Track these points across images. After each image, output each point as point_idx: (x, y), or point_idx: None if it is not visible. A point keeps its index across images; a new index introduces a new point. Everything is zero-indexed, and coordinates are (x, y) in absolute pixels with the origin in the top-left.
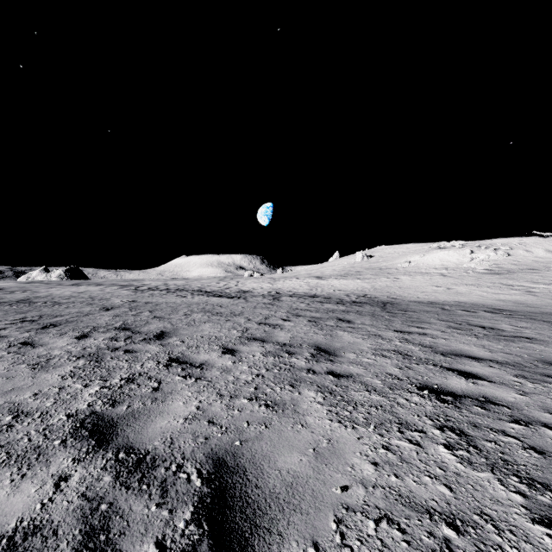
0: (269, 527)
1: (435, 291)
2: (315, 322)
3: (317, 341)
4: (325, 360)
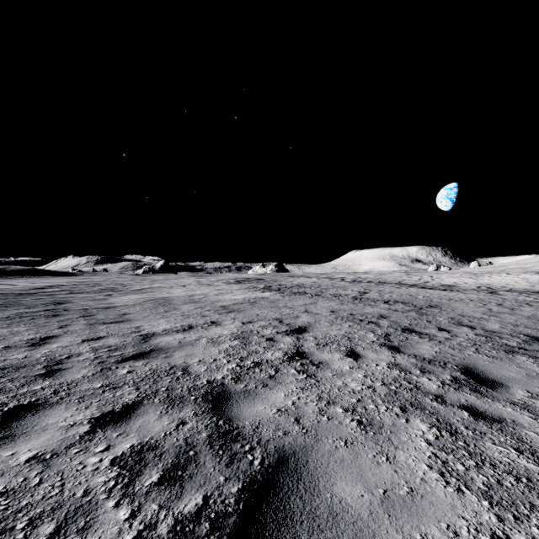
0: None
1: None
2: None
3: None
4: None
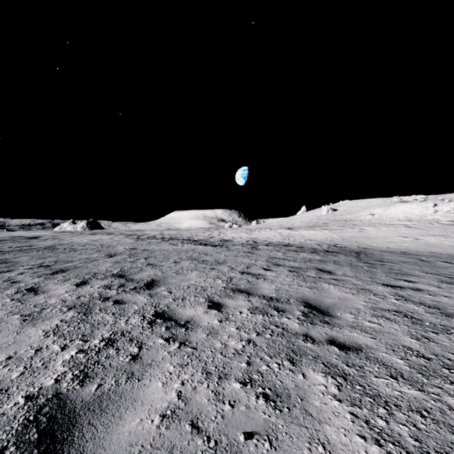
0: None
1: (403, 242)
2: (296, 272)
3: (305, 296)
4: (321, 323)
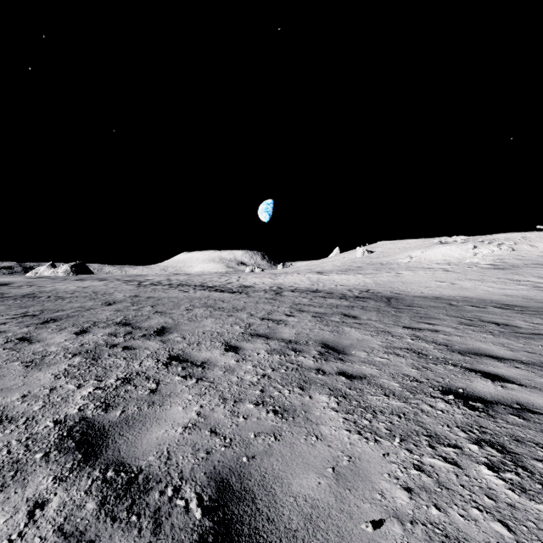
0: None
1: (438, 287)
2: (319, 317)
3: (324, 338)
4: (335, 359)
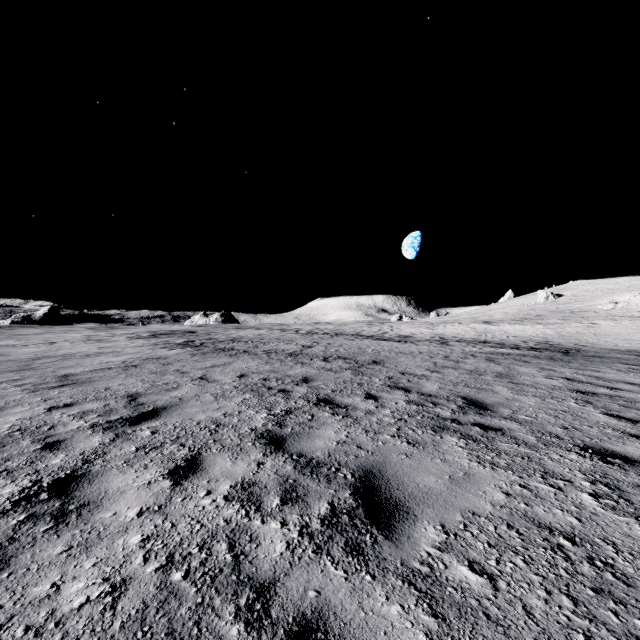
0: (492, 406)
1: None
2: (492, 360)
3: (498, 370)
4: (506, 378)
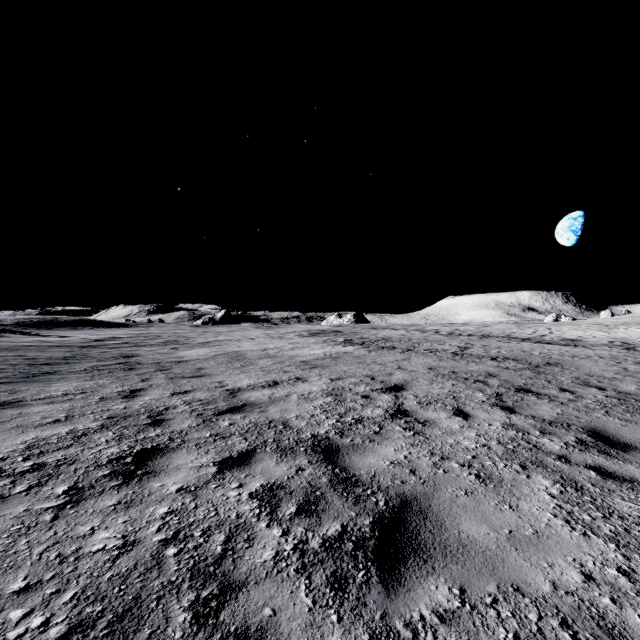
0: None
1: None
2: None
3: None
4: None
